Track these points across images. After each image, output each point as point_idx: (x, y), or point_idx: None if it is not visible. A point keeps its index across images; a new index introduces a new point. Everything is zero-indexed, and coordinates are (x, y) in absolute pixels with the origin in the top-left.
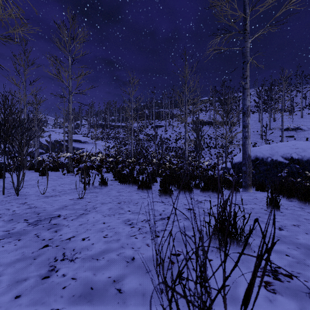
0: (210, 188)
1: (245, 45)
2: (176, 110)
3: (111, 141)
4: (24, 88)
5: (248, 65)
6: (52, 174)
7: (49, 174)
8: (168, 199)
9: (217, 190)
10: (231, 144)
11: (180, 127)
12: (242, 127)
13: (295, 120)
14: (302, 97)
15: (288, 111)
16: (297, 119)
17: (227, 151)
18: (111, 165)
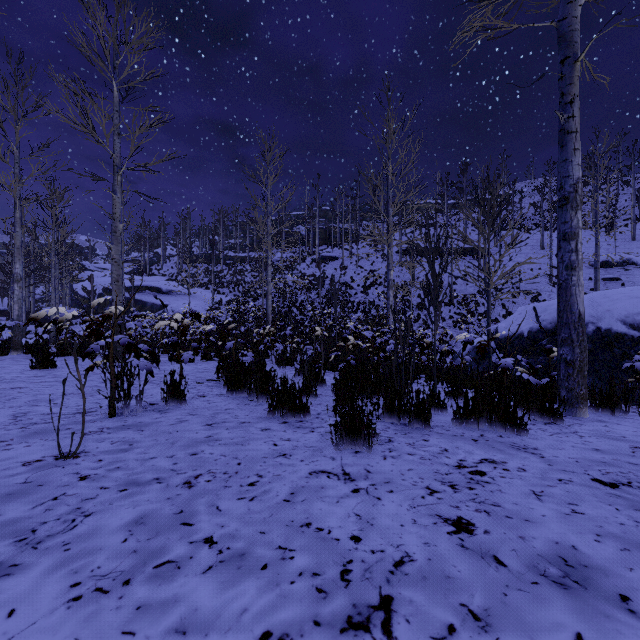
0: (482, 410)
1: (568, 13)
2: (366, 218)
3: (226, 289)
4: (16, 162)
5: (578, 67)
6: (70, 363)
7: (63, 364)
8: (365, 460)
9: (505, 419)
10: (485, 295)
11: (373, 260)
12: (560, 238)
13: (619, 245)
14: (634, 195)
15: (606, 225)
16: (623, 243)
17: (476, 311)
18: (220, 341)
